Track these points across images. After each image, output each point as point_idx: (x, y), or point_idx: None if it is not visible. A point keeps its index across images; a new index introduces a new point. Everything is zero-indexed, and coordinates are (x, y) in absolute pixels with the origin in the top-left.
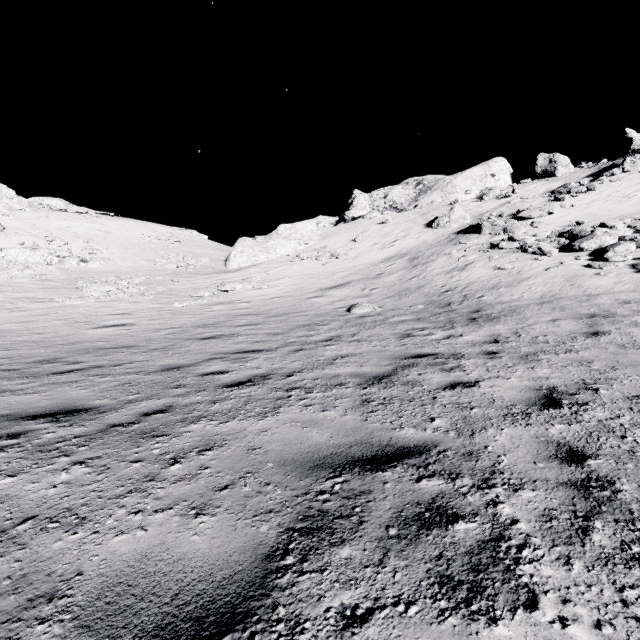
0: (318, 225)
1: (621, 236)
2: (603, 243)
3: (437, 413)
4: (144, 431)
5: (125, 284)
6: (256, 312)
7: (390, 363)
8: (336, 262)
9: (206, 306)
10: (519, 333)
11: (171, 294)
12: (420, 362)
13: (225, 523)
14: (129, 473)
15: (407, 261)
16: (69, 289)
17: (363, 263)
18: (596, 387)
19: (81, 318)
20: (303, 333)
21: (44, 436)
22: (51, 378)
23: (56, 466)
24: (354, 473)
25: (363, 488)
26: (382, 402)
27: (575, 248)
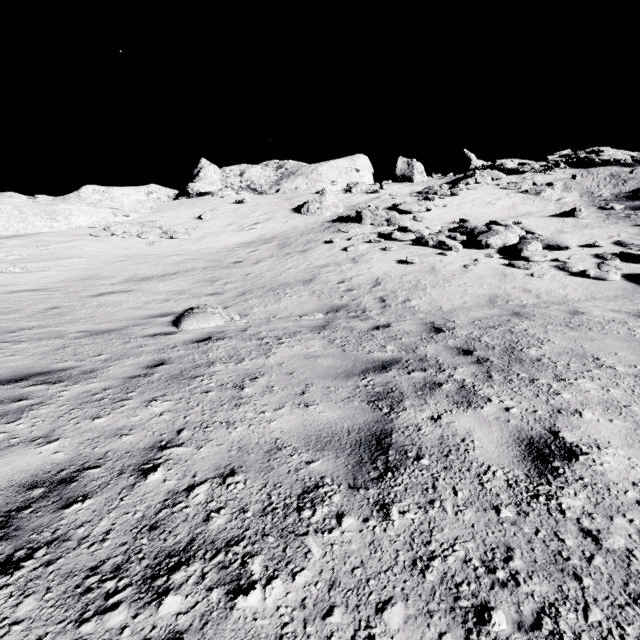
0: (149, 195)
1: (521, 235)
2: (508, 241)
3: None
4: None
5: None
6: None
7: None
8: (170, 242)
9: None
10: None
11: None
12: None
13: None
14: None
15: (276, 247)
16: None
17: (212, 246)
18: None
19: None
20: None
21: None
22: None
23: None
24: None
25: None
26: None
27: (482, 244)
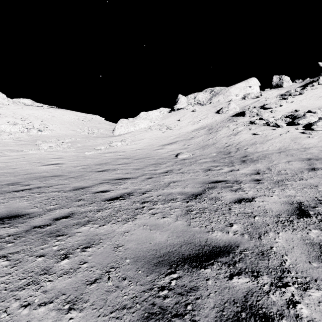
0: (160, 112)
1: (320, 117)
2: (310, 121)
3: (233, 220)
4: (52, 231)
5: (60, 142)
6: (128, 157)
7: (201, 186)
8: (169, 131)
9: (102, 154)
10: (270, 169)
11: (84, 148)
12: (218, 185)
13: (88, 320)
14: (32, 266)
15: (206, 130)
16: (32, 145)
17: (183, 132)
18: None
19: (36, 160)
20: (152, 168)
21: None
22: (10, 194)
23: None
24: (184, 269)
25: (192, 284)
26: (198, 211)
27: (295, 123)
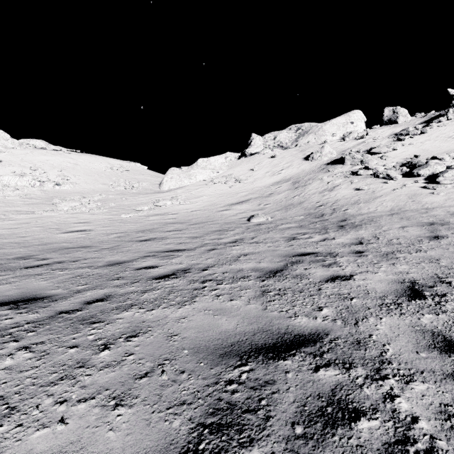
0: (226, 159)
1: (448, 165)
2: (435, 170)
3: (324, 303)
4: (84, 318)
5: (87, 201)
6: (181, 221)
7: (282, 260)
8: (239, 185)
9: (145, 217)
10: (378, 237)
11: (120, 208)
12: (305, 259)
13: (140, 416)
14: (64, 359)
15: (291, 184)
16: (46, 204)
17: (259, 186)
18: (449, 280)
19: (53, 225)
20: (215, 237)
21: (3, 322)
22: (22, 271)
23: (4, 351)
24: (258, 361)
25: (267, 378)
26: (278, 293)
27: (414, 174)
